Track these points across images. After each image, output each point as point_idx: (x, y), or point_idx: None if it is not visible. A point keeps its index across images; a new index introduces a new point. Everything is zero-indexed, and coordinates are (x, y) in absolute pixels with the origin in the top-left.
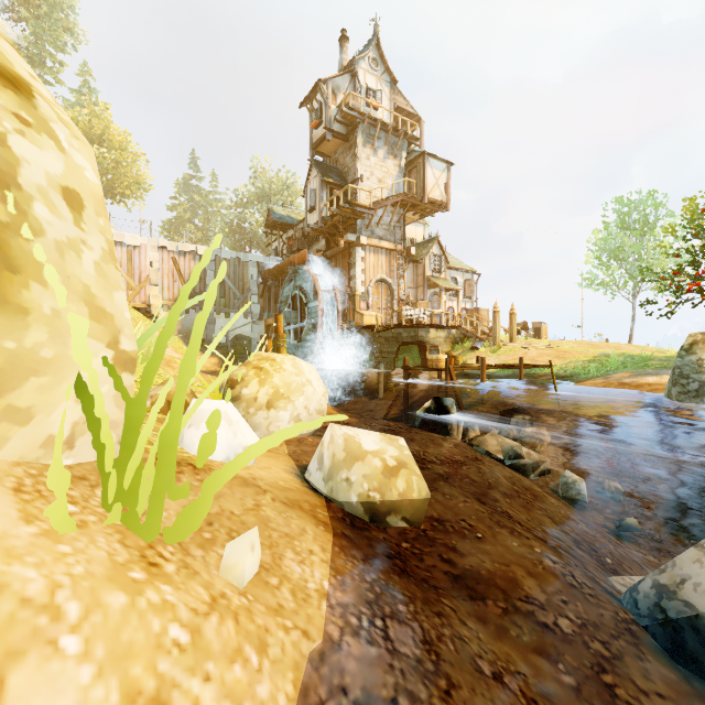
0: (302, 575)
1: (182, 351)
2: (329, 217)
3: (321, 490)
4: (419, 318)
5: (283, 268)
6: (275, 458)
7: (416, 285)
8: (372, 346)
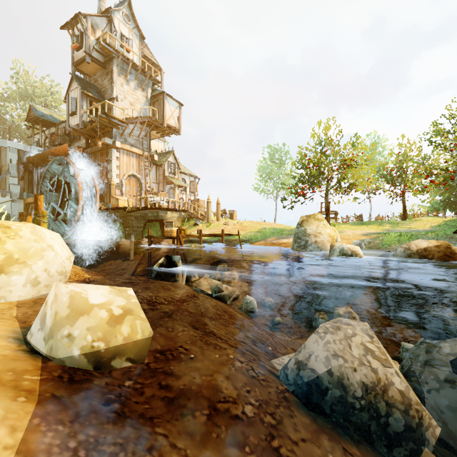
0: None
1: None
2: (89, 122)
3: (40, 350)
4: (160, 204)
5: (45, 157)
6: None
7: (159, 182)
8: (125, 222)
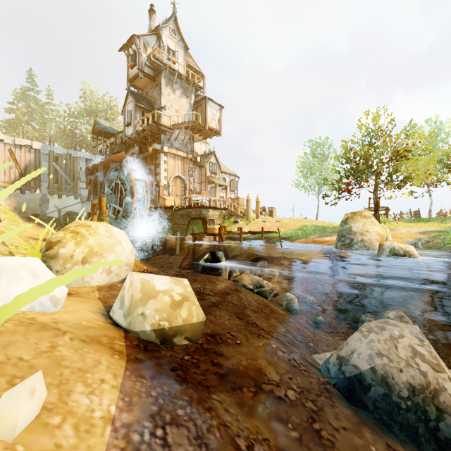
0: (89, 406)
1: (17, 223)
2: (141, 131)
3: (121, 324)
4: (202, 202)
5: (106, 164)
6: (85, 302)
7: (201, 182)
8: (172, 220)
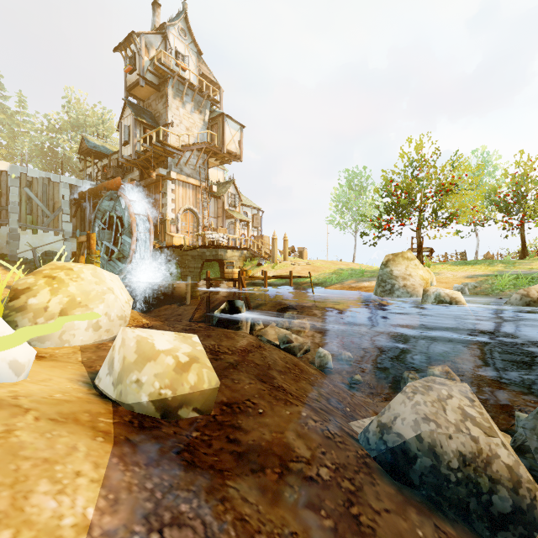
0: (56, 511)
1: None
2: (143, 152)
3: (110, 395)
4: (219, 241)
5: (97, 191)
6: (62, 368)
7: (217, 216)
8: (181, 262)
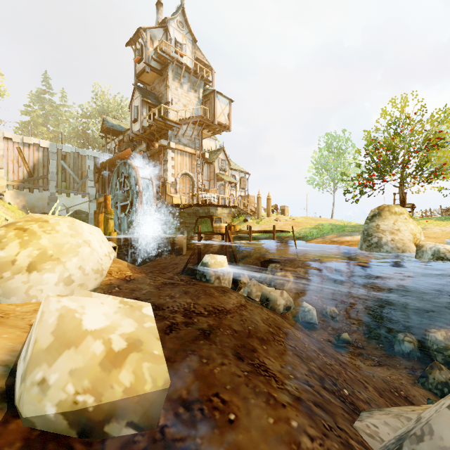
0: None
1: None
2: (148, 127)
3: (15, 393)
4: (210, 200)
5: (113, 161)
6: None
7: (210, 179)
8: (179, 219)
